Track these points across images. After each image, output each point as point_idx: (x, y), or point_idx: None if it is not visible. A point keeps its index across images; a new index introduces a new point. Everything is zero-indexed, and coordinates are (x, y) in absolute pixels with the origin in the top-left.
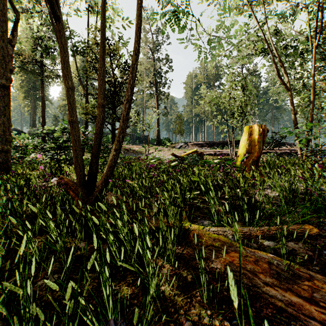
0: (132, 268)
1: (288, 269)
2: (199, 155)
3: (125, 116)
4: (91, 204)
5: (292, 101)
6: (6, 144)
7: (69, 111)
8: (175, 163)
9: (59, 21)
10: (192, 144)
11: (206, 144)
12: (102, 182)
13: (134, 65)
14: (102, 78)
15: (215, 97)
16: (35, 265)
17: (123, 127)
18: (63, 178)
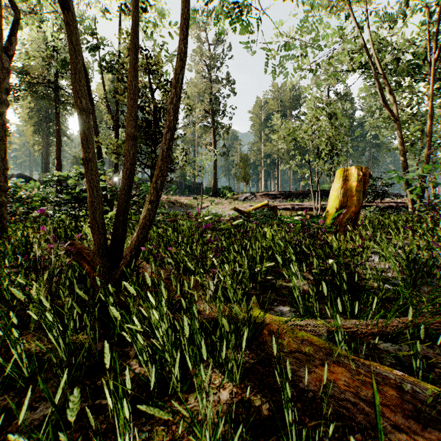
0: (166, 414)
1: (434, 401)
2: (272, 209)
3: (165, 151)
4: (114, 283)
5: (400, 135)
6: (1, 194)
7: (82, 144)
8: (239, 221)
9: (68, 10)
10: (262, 195)
11: (280, 195)
12: (131, 249)
13: (179, 76)
14: (132, 96)
15: (293, 129)
16: (22, 382)
17: (162, 168)
18: (75, 243)
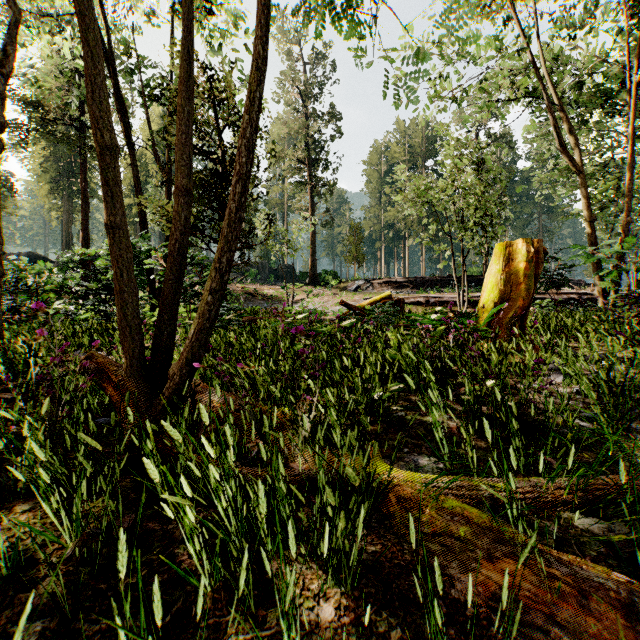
0: None
1: None
2: (396, 304)
3: (235, 212)
4: (154, 418)
5: (585, 194)
6: None
7: (106, 201)
8: (349, 322)
9: None
10: (381, 284)
11: (408, 283)
12: (182, 366)
13: (256, 95)
14: (185, 129)
15: (427, 187)
16: None
17: (230, 238)
18: (95, 355)
